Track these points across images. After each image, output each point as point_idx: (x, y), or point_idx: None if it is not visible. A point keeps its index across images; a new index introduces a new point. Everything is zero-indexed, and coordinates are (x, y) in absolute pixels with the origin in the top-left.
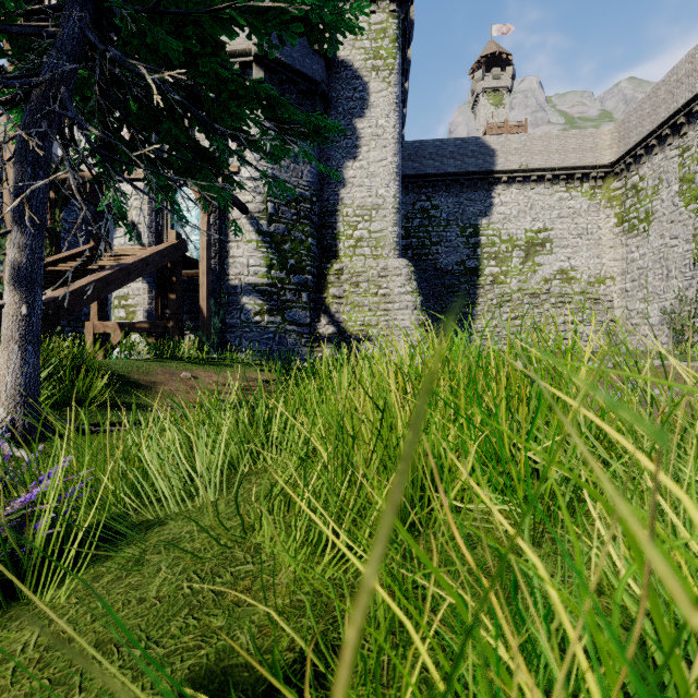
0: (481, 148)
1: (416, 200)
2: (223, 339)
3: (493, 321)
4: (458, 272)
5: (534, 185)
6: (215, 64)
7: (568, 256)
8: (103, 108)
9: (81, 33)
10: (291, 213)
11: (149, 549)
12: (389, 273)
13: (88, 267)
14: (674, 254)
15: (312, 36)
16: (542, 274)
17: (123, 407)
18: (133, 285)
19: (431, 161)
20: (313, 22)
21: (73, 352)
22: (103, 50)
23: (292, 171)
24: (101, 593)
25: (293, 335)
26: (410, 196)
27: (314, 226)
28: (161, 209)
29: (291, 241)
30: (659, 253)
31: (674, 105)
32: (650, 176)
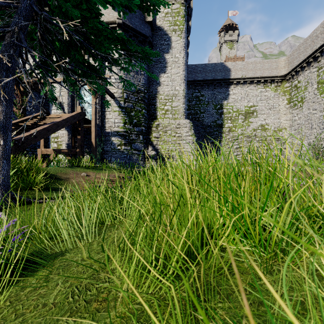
0: (224, 68)
1: (193, 92)
2: (102, 157)
3: (229, 148)
4: (213, 126)
5: (249, 85)
6: (96, 23)
7: (264, 118)
8: (42, 44)
9: (30, 6)
10: (135, 98)
11: (54, 270)
12: (181, 126)
13: (39, 123)
14: (314, 117)
15: (144, 8)
16: (252, 127)
17: (53, 190)
18: (60, 132)
19: (200, 74)
20: (144, 1)
21: (29, 163)
22: (40, 14)
23: (135, 78)
24: (23, 299)
25: (136, 155)
26: (190, 90)
27: (145, 104)
28: (74, 96)
29: (135, 111)
30: (307, 117)
31: (314, 47)
32: (303, 80)
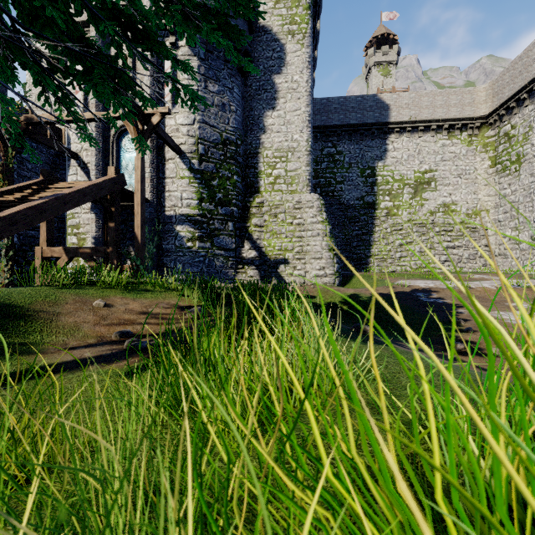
0: (377, 104)
1: (323, 146)
2: (160, 262)
3: (387, 246)
4: (358, 205)
5: (422, 134)
6: None
7: (450, 193)
8: None
9: None
10: (219, 154)
11: None
12: (303, 205)
13: (30, 197)
14: None
15: None
16: (428, 207)
17: None
18: (83, 215)
19: (336, 115)
20: None
21: None
22: None
23: (220, 118)
24: None
25: (221, 258)
26: (319, 144)
27: (239, 165)
28: (107, 151)
29: (219, 178)
30: (529, 189)
31: None
32: (521, 124)
